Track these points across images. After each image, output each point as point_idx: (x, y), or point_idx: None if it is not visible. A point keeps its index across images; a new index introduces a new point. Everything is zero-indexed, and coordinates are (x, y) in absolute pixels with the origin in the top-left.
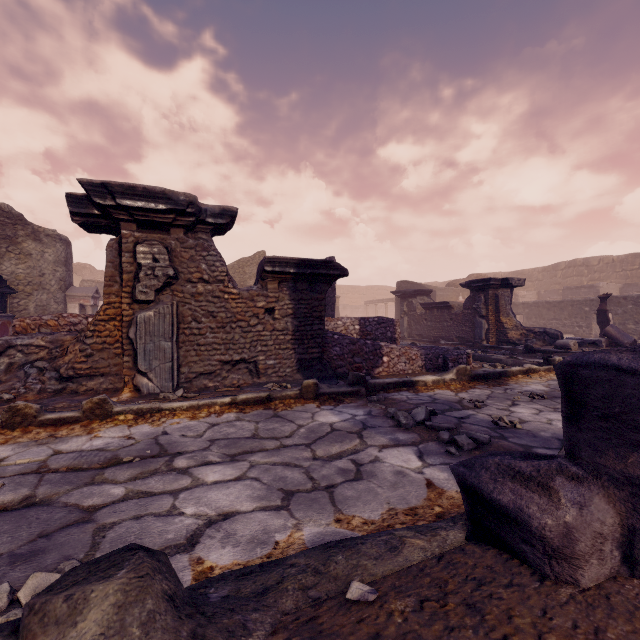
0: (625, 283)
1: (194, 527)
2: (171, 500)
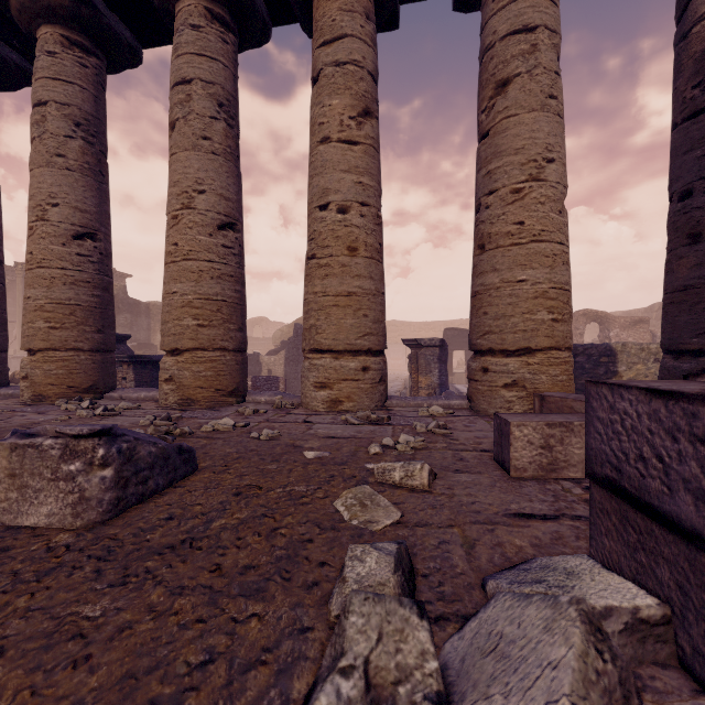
0: None
1: None
2: None
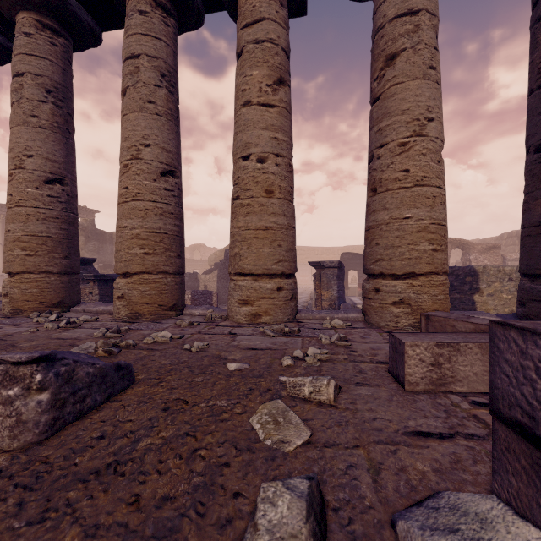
0: None
1: None
2: None
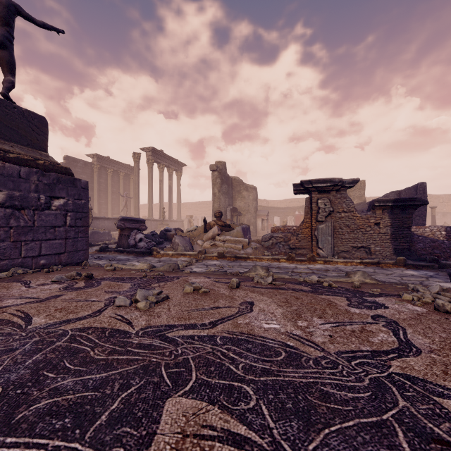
0: None
1: None
2: None
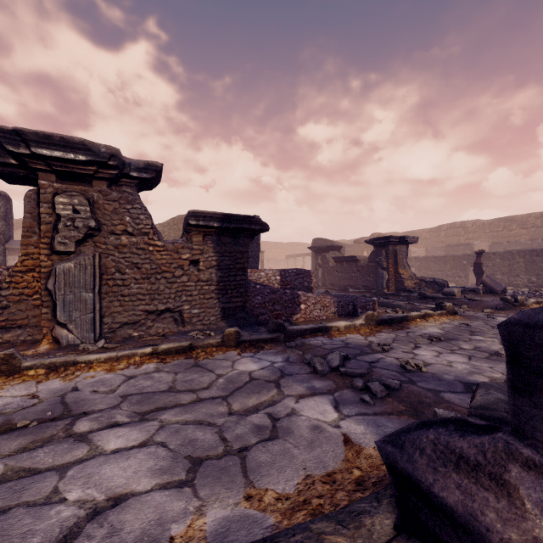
0: (493, 242)
1: (72, 522)
2: (55, 480)
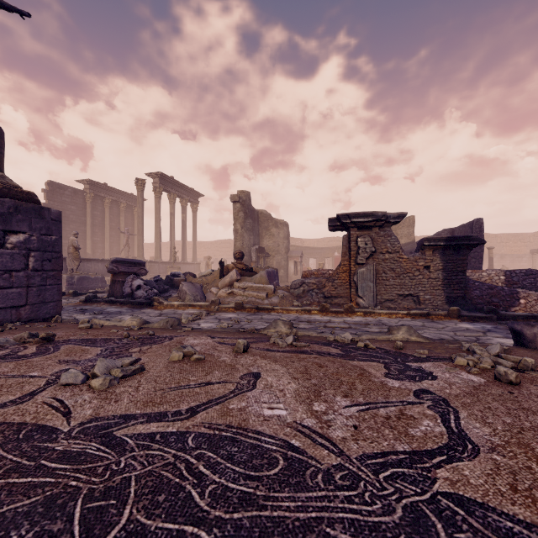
0: None
1: None
2: None
